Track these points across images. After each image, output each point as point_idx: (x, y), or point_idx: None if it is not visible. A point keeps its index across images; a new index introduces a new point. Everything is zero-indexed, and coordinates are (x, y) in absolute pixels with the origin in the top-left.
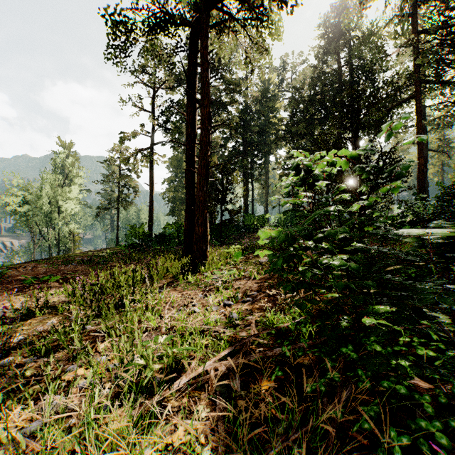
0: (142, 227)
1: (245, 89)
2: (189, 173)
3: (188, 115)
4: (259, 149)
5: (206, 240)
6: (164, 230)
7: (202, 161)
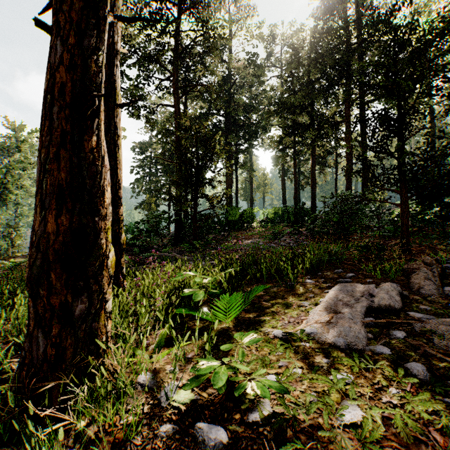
0: None
1: (228, 55)
2: None
3: None
4: (246, 129)
5: (94, 270)
6: (127, 228)
7: None
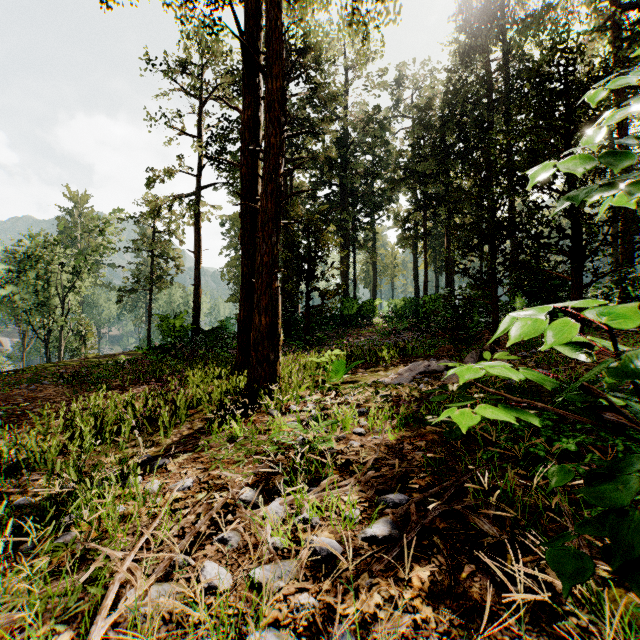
0: (180, 318)
1: (344, 109)
2: (247, 218)
3: (246, 112)
4: (365, 201)
5: (276, 342)
6: (221, 324)
7: (267, 183)
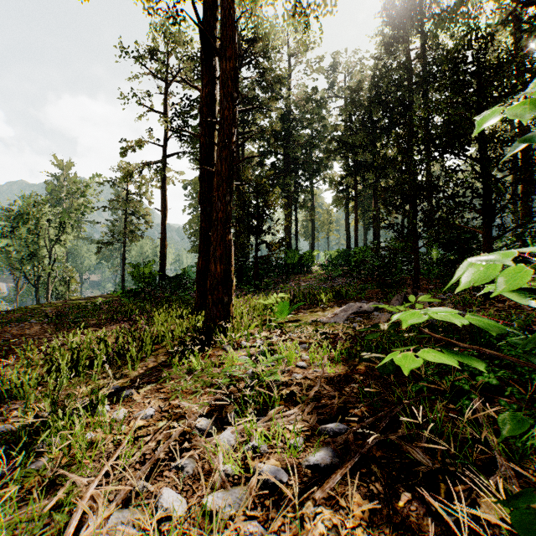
0: (148, 266)
1: (287, 90)
2: (205, 180)
3: (204, 90)
4: (305, 167)
5: (229, 286)
6: (184, 271)
7: (222, 149)
